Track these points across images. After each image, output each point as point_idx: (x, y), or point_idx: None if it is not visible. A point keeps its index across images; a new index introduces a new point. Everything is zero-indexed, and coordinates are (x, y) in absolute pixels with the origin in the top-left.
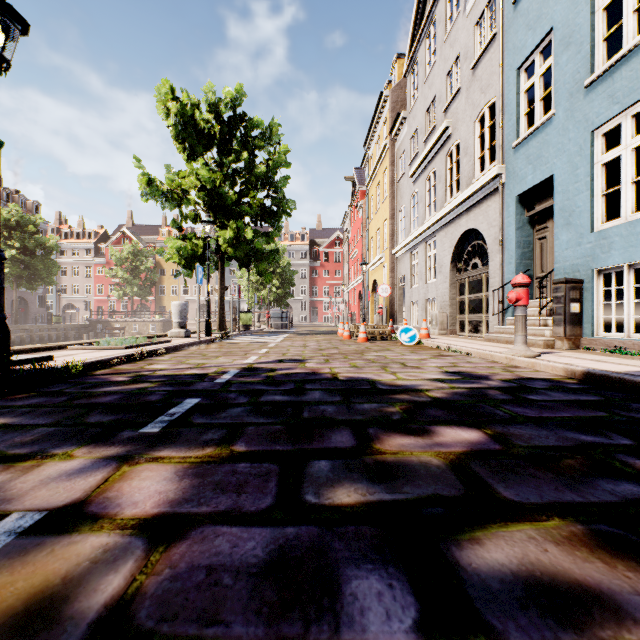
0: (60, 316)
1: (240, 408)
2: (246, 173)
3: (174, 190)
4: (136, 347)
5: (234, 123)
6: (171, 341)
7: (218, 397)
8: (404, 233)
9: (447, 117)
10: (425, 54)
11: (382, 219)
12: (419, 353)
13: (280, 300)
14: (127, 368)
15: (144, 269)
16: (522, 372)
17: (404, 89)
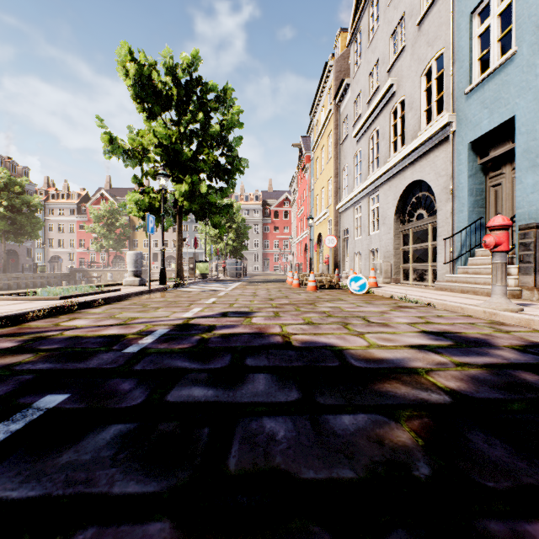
0: (44, 266)
1: (115, 428)
2: (202, 133)
3: (135, 148)
4: (75, 297)
5: (191, 86)
6: (120, 290)
7: (101, 390)
8: (347, 190)
9: (391, 76)
10: (368, 21)
11: (326, 178)
12: (375, 304)
13: (236, 252)
14: (37, 325)
15: (119, 225)
16: (521, 333)
17: (347, 60)
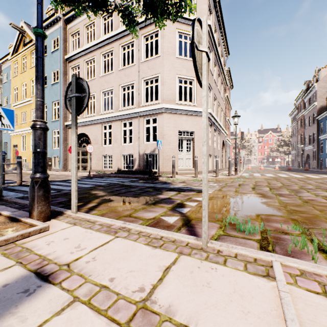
0: None
1: None
2: None
3: None
4: None
5: None
6: None
7: None
8: None
9: None
10: None
11: None
12: None
13: None
14: None
15: None
16: None
17: None
